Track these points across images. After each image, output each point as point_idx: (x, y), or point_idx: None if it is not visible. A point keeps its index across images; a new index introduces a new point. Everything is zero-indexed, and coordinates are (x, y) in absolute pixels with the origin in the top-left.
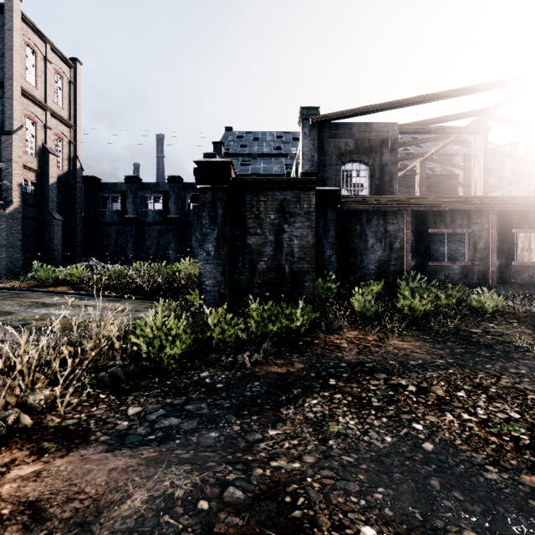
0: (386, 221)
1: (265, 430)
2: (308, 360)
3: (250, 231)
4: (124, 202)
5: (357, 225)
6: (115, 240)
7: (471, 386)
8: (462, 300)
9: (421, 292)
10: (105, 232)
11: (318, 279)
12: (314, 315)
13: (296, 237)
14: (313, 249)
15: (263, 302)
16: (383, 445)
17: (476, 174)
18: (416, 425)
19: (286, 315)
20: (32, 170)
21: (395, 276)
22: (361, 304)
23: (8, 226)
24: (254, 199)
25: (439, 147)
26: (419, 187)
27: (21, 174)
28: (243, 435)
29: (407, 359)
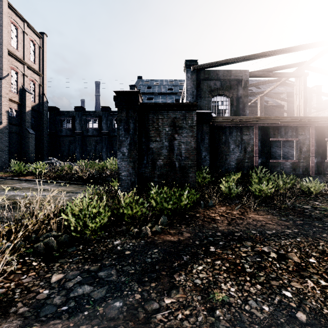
0: (242, 133)
1: (161, 299)
2: (193, 230)
3: (152, 139)
4: (74, 123)
5: (223, 135)
6: (68, 146)
7: (318, 253)
8: (294, 185)
9: (266, 180)
10: (62, 142)
11: (198, 171)
12: (196, 196)
13: (183, 143)
14: (195, 151)
15: (161, 187)
16: (263, 315)
17: (297, 104)
18: (285, 292)
19: (176, 196)
20: (15, 102)
21: (248, 169)
22: (227, 188)
23: None
24: (155, 117)
25: (273, 87)
26: (260, 113)
27: (8, 104)
28: (143, 304)
29: (264, 229)
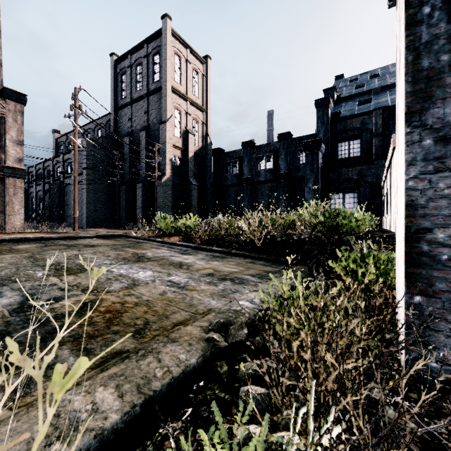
0: None
1: None
2: None
3: None
4: (241, 166)
5: None
6: (234, 199)
7: None
8: None
9: None
10: (227, 193)
11: None
12: None
13: None
14: None
15: None
16: None
17: None
18: None
19: None
20: (178, 149)
21: None
22: None
23: (164, 192)
24: None
25: None
26: None
27: (171, 151)
28: None
29: None
